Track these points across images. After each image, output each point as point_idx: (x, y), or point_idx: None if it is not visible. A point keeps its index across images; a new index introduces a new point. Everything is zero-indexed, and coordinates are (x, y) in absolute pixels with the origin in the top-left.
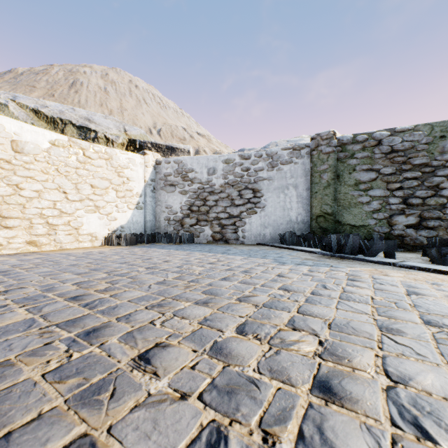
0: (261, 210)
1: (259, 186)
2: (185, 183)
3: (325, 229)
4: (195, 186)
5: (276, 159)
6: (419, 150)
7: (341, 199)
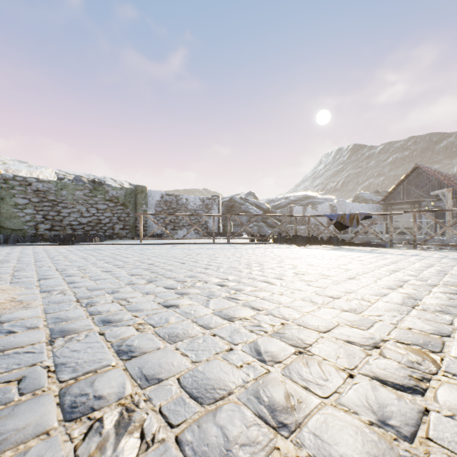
0: None
1: None
2: None
3: None
4: None
5: None
6: (52, 193)
7: (5, 213)
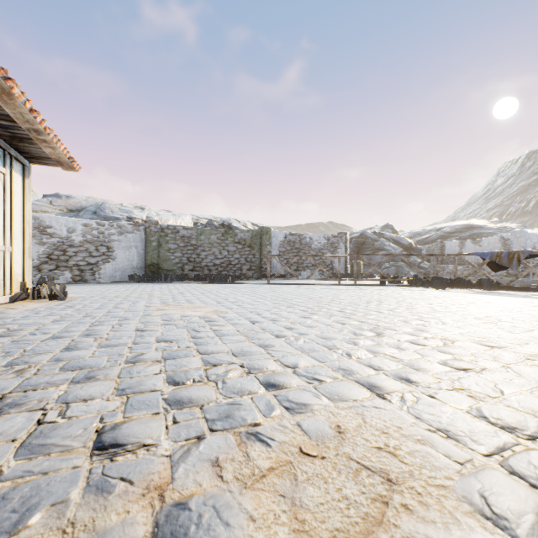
0: (113, 260)
1: (112, 245)
2: (44, 236)
3: (154, 272)
4: (55, 240)
5: (124, 230)
6: (193, 238)
7: (162, 256)
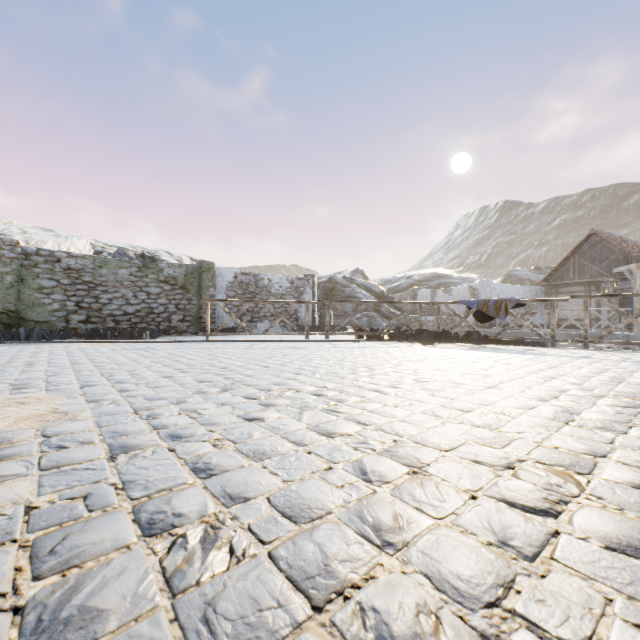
0: None
1: None
2: None
3: (10, 325)
4: None
5: None
6: (88, 272)
7: (27, 299)
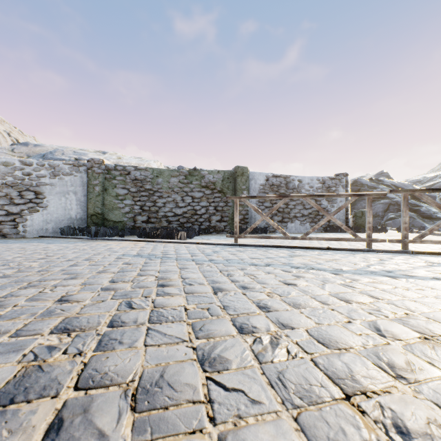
0: (44, 209)
1: (42, 189)
2: None
3: (97, 224)
4: None
5: (59, 170)
6: (148, 181)
7: (108, 204)
